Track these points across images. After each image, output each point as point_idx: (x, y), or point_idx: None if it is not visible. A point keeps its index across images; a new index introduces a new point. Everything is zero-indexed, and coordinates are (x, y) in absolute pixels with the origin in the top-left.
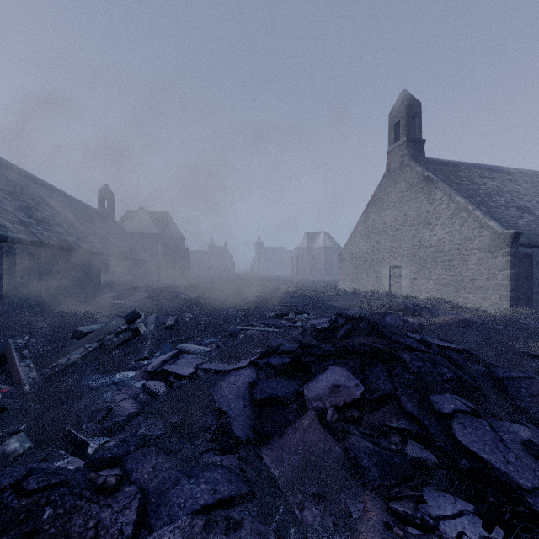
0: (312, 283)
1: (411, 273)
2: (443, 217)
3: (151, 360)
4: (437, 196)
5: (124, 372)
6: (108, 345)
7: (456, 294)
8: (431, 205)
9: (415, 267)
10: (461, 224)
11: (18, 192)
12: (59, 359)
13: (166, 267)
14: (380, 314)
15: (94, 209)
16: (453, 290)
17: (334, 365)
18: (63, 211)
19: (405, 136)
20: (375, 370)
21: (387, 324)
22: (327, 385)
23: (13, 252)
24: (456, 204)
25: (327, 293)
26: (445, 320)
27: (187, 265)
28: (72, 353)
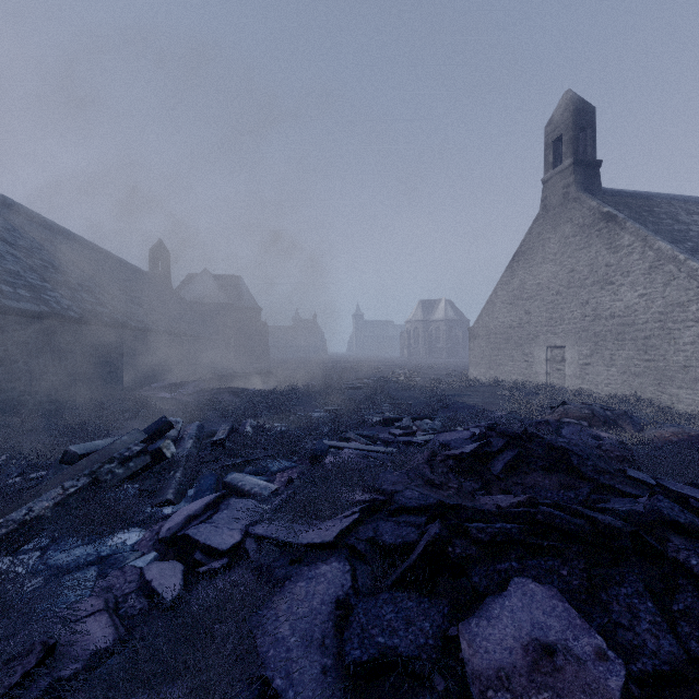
0: (431, 369)
1: (581, 356)
2: (634, 273)
3: (177, 506)
4: (624, 242)
5: (124, 533)
6: (102, 483)
7: (657, 389)
8: (614, 255)
9: (587, 347)
10: (666, 282)
11: (36, 247)
12: (20, 506)
13: (236, 347)
14: (550, 424)
15: (144, 272)
16: (652, 383)
17: (523, 571)
18: (98, 274)
19: (571, 156)
20: (621, 591)
21: (585, 452)
22: (517, 637)
23: (12, 327)
24: (656, 252)
25: (454, 384)
26: (662, 436)
27: (264, 344)
28: (37, 498)
